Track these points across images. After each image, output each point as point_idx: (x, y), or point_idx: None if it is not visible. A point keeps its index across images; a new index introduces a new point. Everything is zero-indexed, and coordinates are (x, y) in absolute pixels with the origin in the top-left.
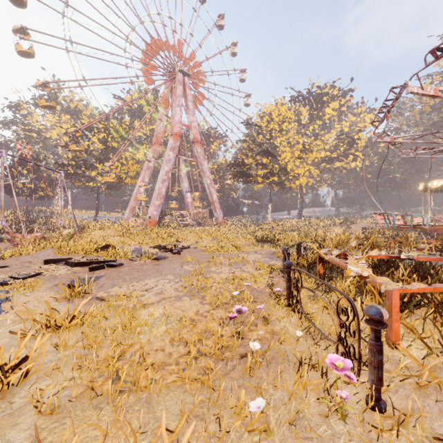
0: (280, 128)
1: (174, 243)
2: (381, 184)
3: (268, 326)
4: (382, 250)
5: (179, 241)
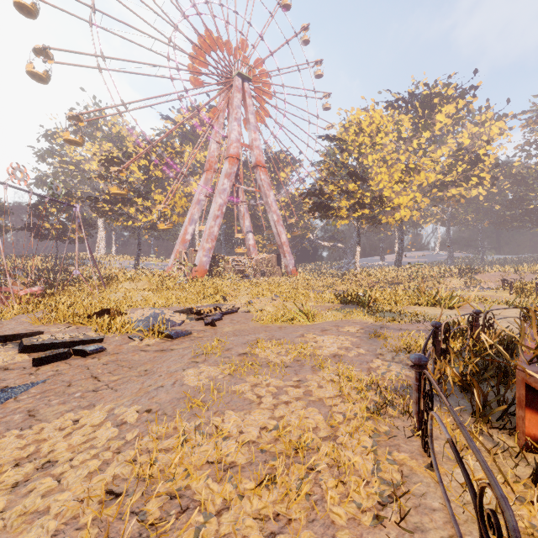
0: (373, 141)
1: (218, 302)
2: (516, 218)
3: None
4: None
5: (227, 299)
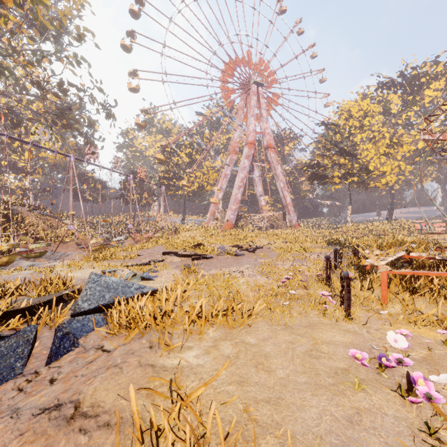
0: (361, 124)
1: (249, 243)
2: None
3: (306, 290)
4: (425, 253)
5: (253, 242)
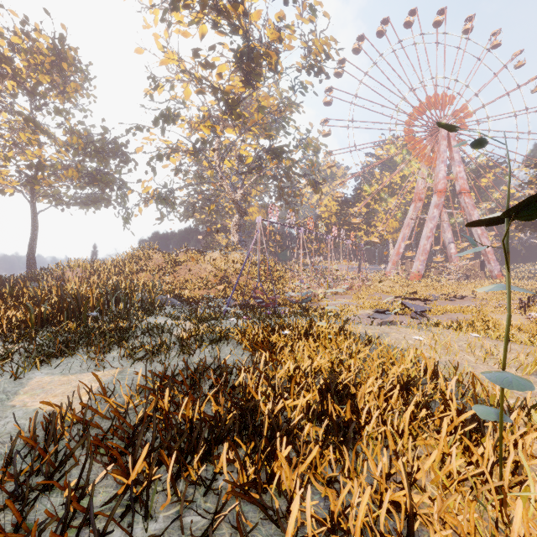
0: None
1: (451, 293)
2: None
3: None
4: None
5: (455, 292)
